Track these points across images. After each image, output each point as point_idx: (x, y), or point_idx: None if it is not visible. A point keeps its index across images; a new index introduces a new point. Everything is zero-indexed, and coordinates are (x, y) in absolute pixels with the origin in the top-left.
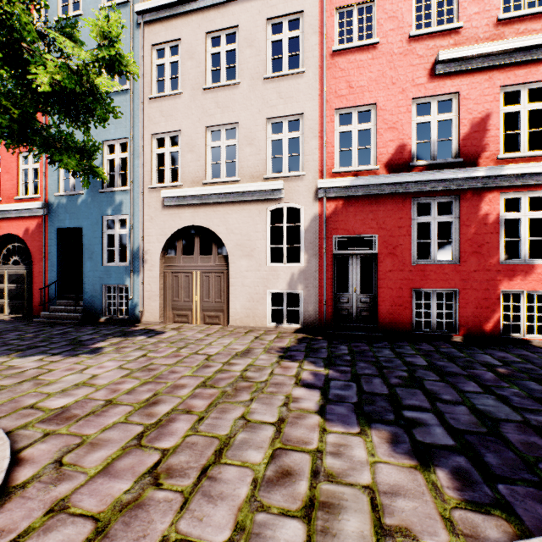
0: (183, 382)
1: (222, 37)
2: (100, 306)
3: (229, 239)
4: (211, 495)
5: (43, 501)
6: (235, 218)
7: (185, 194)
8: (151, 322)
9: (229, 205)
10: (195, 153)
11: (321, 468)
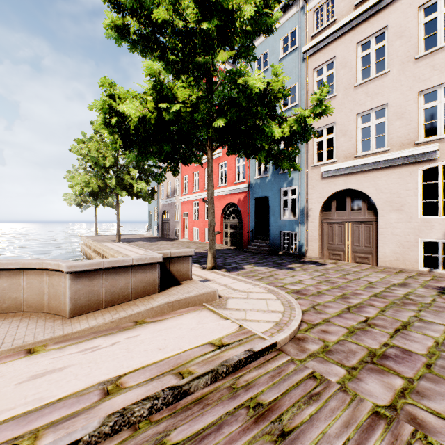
0: (359, 292)
1: (371, 41)
2: (279, 244)
3: (378, 197)
4: (406, 338)
5: (318, 317)
6: (384, 180)
7: (339, 167)
8: (312, 257)
9: (378, 170)
10: (347, 136)
11: None
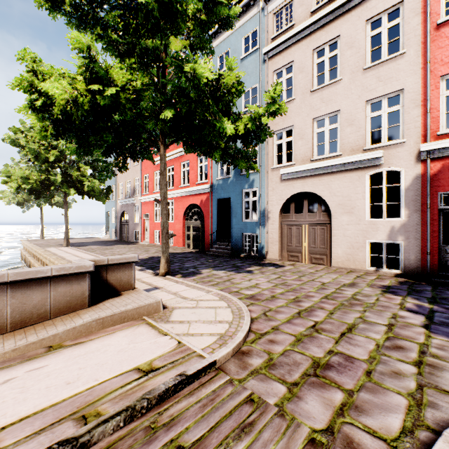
0: (311, 294)
1: (325, 49)
2: (240, 246)
3: (331, 200)
4: (350, 343)
5: (267, 325)
6: (337, 183)
7: (297, 170)
8: (272, 259)
9: (332, 174)
10: (304, 140)
11: (427, 351)
